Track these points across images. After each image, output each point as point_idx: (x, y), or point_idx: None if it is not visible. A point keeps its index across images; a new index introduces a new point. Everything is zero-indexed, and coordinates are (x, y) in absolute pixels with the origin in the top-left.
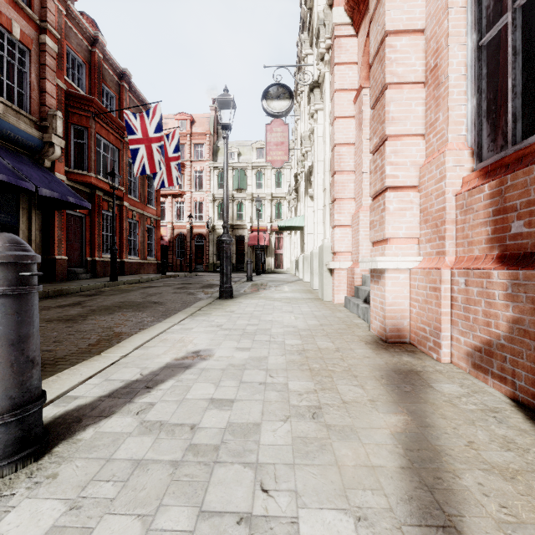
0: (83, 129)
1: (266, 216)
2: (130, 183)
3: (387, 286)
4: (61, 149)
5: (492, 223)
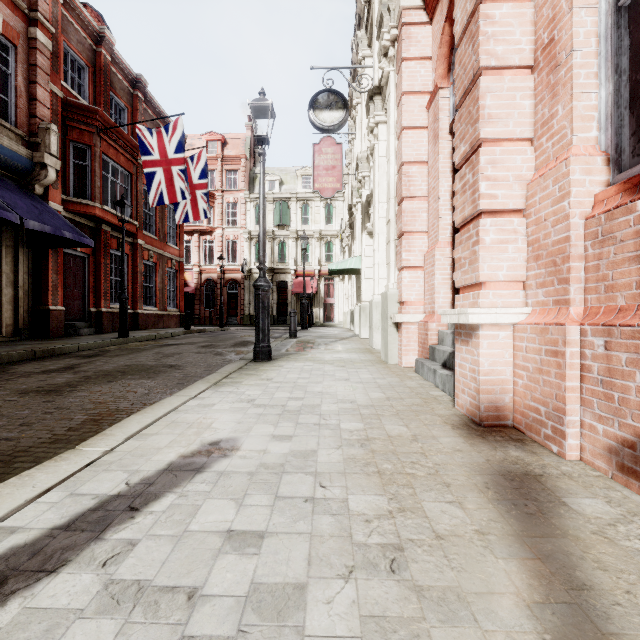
0: (85, 147)
1: (313, 258)
2: (146, 216)
3: (482, 348)
4: (56, 172)
5: None
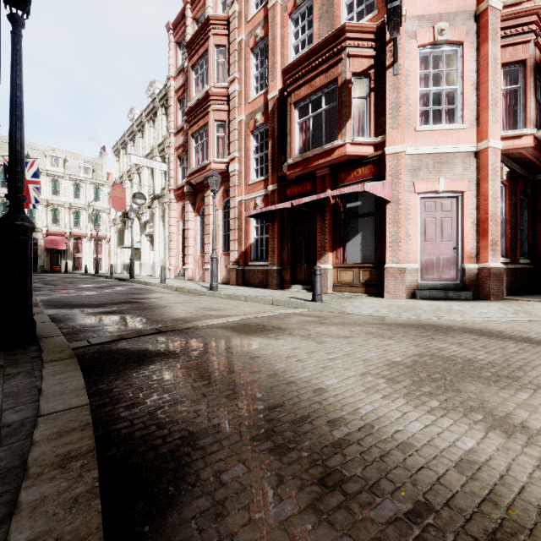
0: None
1: (63, 222)
2: None
3: (189, 271)
4: None
5: (201, 263)
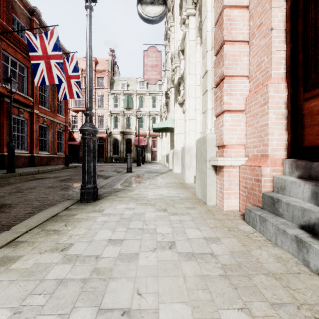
0: None
1: (145, 126)
2: (42, 97)
3: None
4: None
5: None
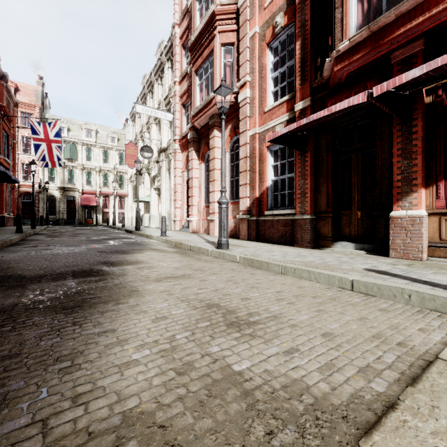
0: None
1: (95, 183)
2: None
3: (193, 223)
4: None
5: (206, 214)
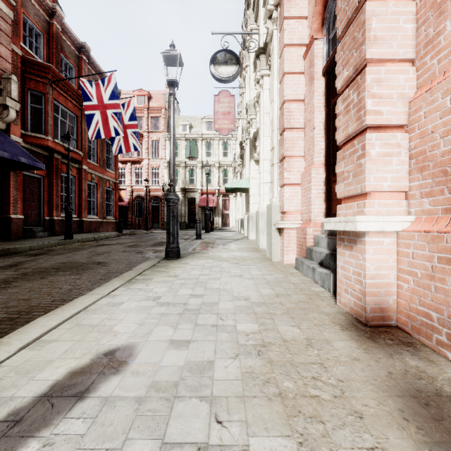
0: (40, 94)
1: (214, 181)
2: (90, 148)
3: (368, 253)
4: (17, 112)
5: None
